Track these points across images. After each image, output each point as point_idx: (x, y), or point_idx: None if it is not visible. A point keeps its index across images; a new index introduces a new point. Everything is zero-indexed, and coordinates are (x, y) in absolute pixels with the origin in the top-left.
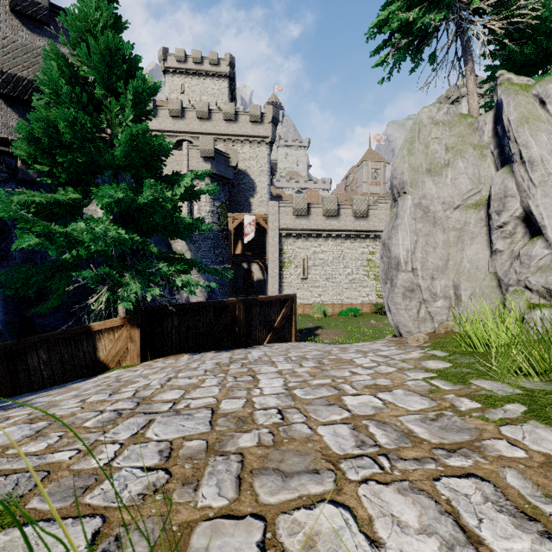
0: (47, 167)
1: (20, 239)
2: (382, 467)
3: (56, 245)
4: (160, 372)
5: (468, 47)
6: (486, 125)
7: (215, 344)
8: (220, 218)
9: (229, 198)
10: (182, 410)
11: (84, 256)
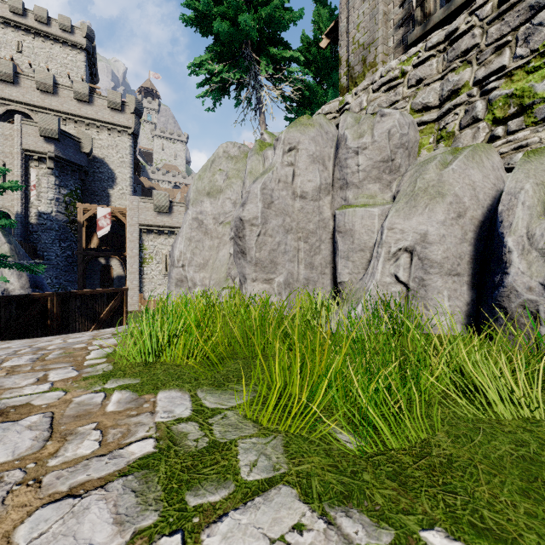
0: None
1: None
2: None
3: None
4: None
5: (261, 103)
6: None
7: (18, 337)
8: (68, 208)
9: (82, 187)
10: None
11: None
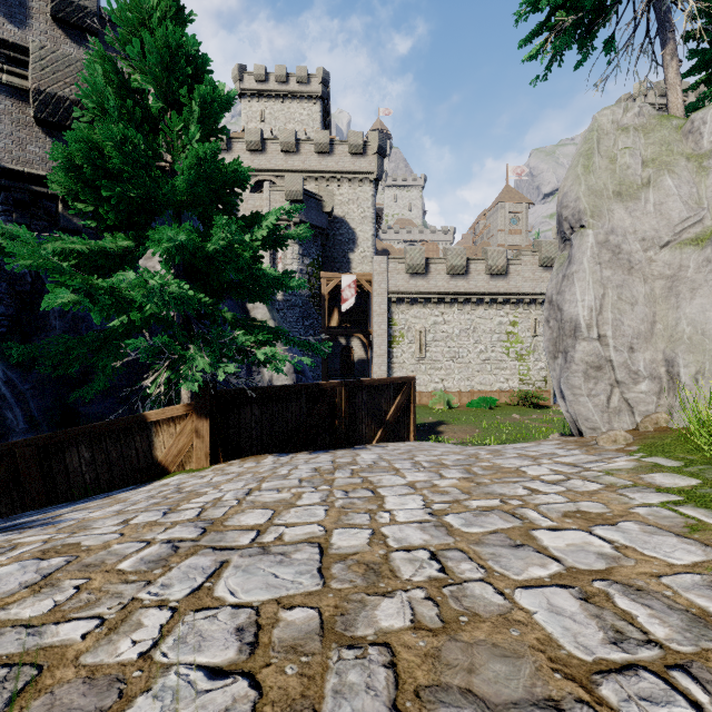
0: (90, 206)
1: (50, 294)
2: (696, 704)
3: (100, 305)
4: (236, 479)
5: (668, 20)
6: (706, 124)
7: (307, 442)
8: (310, 280)
9: (323, 254)
10: (271, 546)
11: (137, 322)
